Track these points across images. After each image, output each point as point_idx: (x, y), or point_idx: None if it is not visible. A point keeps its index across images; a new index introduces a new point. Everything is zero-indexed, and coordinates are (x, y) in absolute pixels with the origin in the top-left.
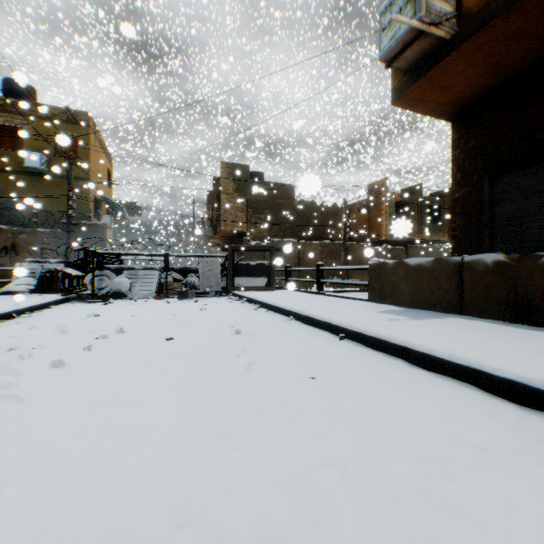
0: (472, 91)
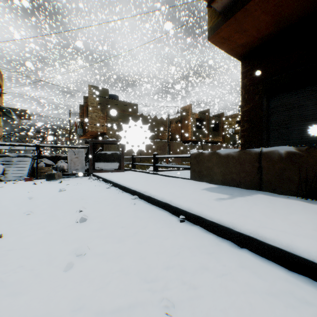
0: (259, 36)
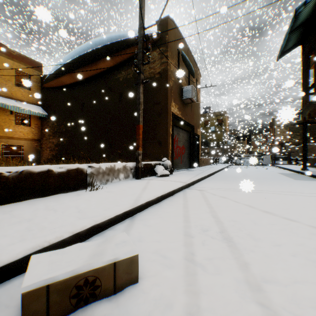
0: None
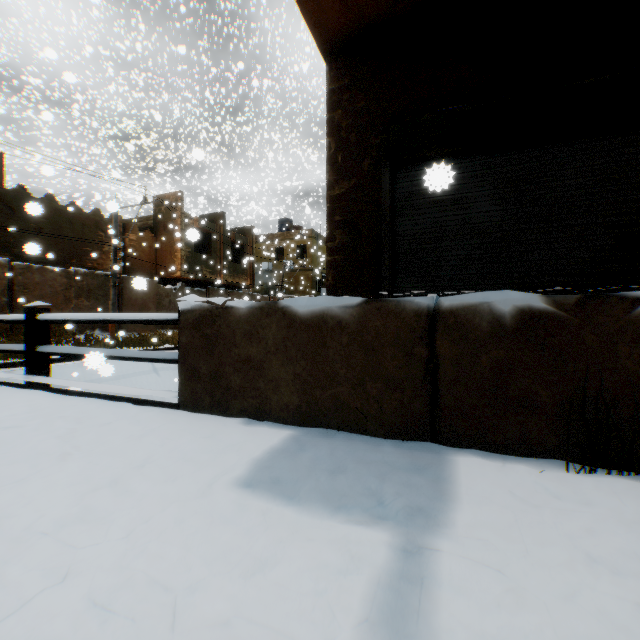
0: None
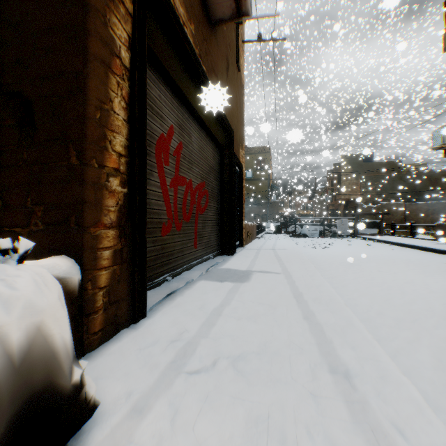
0: None
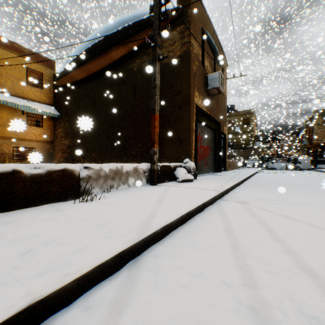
0: None
